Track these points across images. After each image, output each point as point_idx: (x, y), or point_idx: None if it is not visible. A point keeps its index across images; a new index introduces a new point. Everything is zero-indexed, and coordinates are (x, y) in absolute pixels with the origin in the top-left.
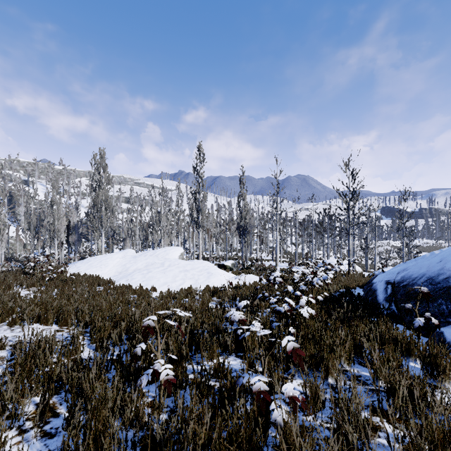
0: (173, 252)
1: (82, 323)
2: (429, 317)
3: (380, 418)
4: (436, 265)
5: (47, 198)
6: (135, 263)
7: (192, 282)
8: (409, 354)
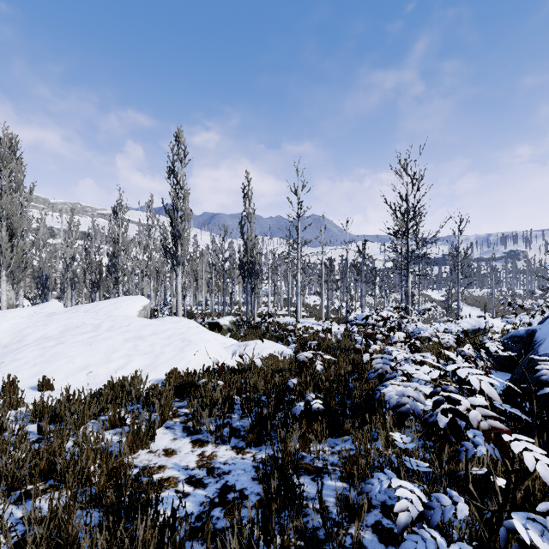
0: (128, 305)
1: None
2: None
3: None
4: None
5: None
6: (43, 327)
7: (145, 362)
8: None
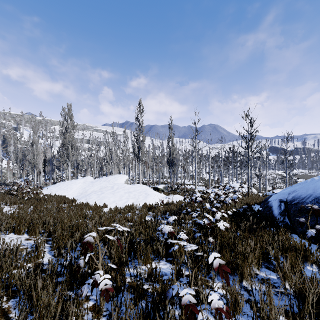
0: (120, 179)
1: (45, 234)
2: (319, 229)
3: None
4: None
5: (29, 139)
6: (92, 187)
7: (133, 201)
8: (306, 260)
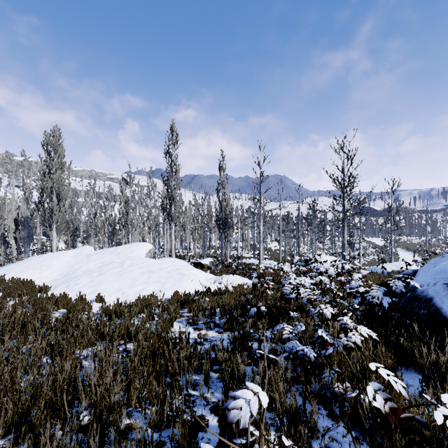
0: (138, 249)
1: None
2: None
3: None
4: None
5: None
6: (87, 263)
7: (156, 287)
8: None
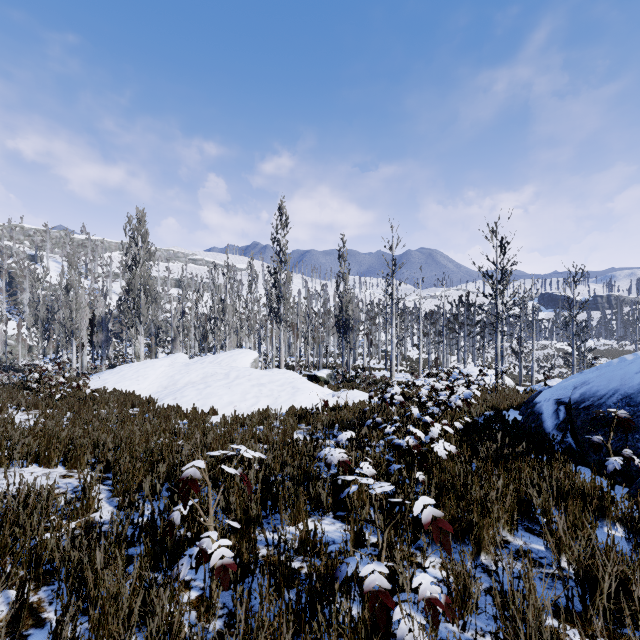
0: (242, 358)
1: (100, 466)
2: (630, 456)
3: (581, 639)
4: (635, 376)
5: (62, 280)
6: (188, 374)
7: (269, 402)
8: (603, 515)
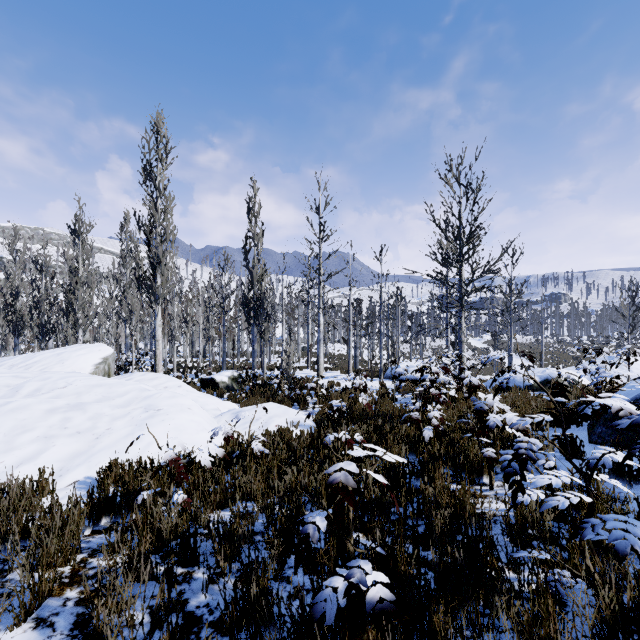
0: (78, 356)
1: None
2: None
3: None
4: None
5: None
6: None
7: (74, 448)
8: None
